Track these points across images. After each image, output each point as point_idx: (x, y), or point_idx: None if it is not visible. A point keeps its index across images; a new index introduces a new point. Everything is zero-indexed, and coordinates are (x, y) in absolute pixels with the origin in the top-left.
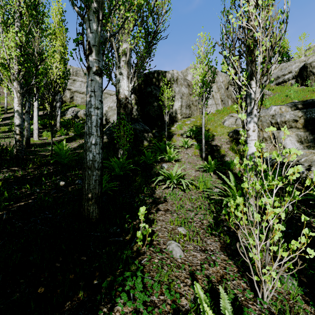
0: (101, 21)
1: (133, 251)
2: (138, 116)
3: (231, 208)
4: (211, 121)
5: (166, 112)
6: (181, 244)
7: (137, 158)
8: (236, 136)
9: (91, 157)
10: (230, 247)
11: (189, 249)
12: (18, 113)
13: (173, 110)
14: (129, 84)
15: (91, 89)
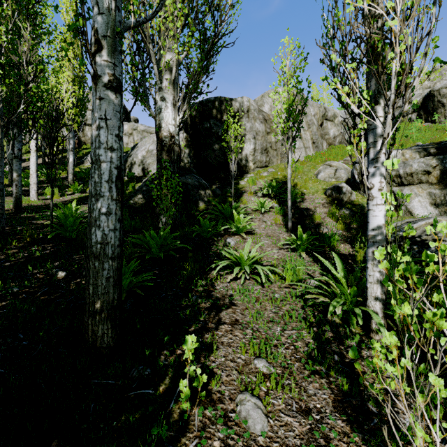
0: None
1: (172, 421)
2: (191, 165)
3: (375, 359)
4: (299, 172)
5: (233, 159)
6: (263, 402)
7: (188, 229)
8: (336, 194)
9: (100, 237)
10: (350, 401)
11: (277, 409)
12: None
13: (242, 157)
14: (175, 116)
15: (100, 115)
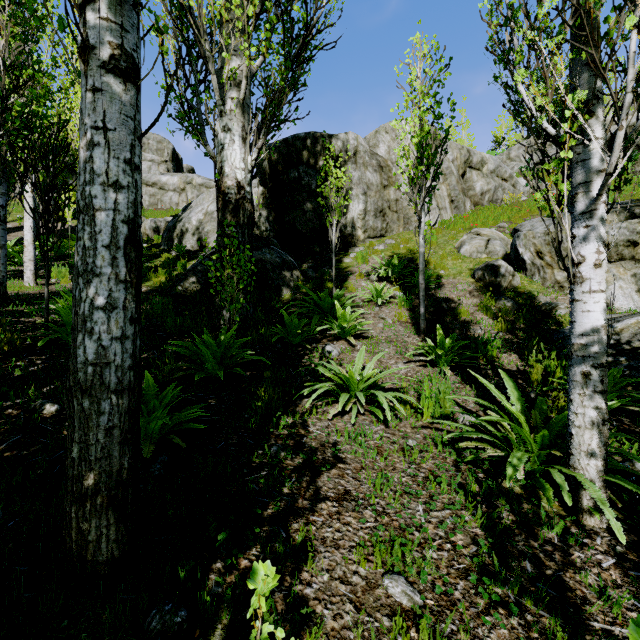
0: None
1: None
2: (270, 234)
3: None
4: (432, 244)
5: (334, 224)
6: None
7: (265, 331)
8: (491, 277)
9: (93, 353)
10: None
11: None
12: None
13: (346, 221)
14: (246, 156)
15: (95, 122)
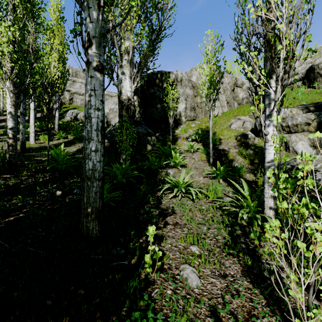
0: (103, 7)
1: (141, 279)
2: (141, 119)
3: (266, 234)
4: (217, 124)
5: (171, 115)
6: (197, 269)
7: (140, 164)
8: (244, 139)
9: (91, 166)
10: (252, 271)
11: (206, 274)
12: (11, 115)
13: (177, 113)
14: (131, 85)
15: (91, 88)
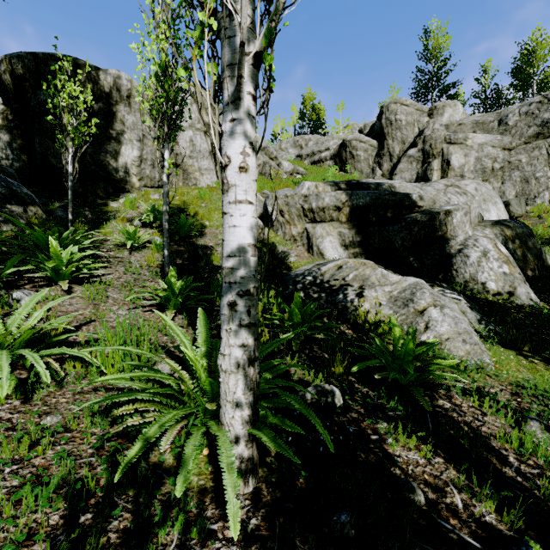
0: None
1: None
2: (15, 164)
3: None
4: (205, 199)
5: (70, 150)
6: None
7: None
8: None
9: None
10: None
11: None
12: None
13: (118, 165)
14: None
15: None
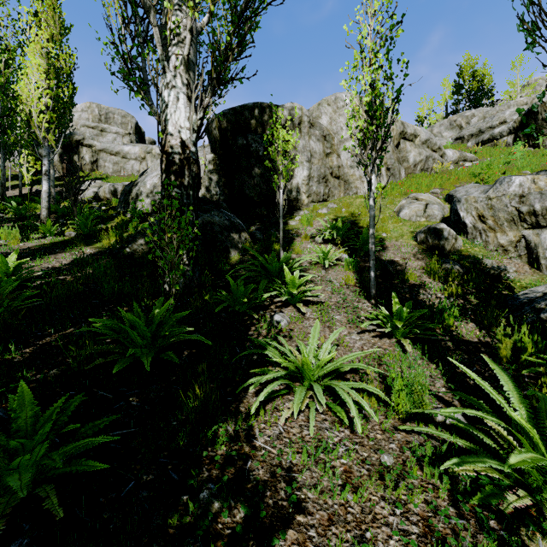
0: None
1: None
2: (221, 198)
3: None
4: None
5: (281, 186)
6: None
7: (210, 297)
8: (434, 240)
9: None
10: None
11: None
12: None
13: (291, 187)
14: (191, 115)
15: None
